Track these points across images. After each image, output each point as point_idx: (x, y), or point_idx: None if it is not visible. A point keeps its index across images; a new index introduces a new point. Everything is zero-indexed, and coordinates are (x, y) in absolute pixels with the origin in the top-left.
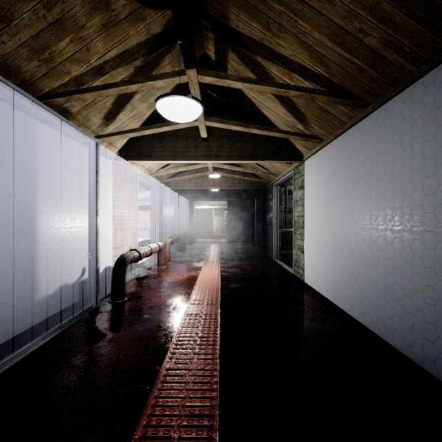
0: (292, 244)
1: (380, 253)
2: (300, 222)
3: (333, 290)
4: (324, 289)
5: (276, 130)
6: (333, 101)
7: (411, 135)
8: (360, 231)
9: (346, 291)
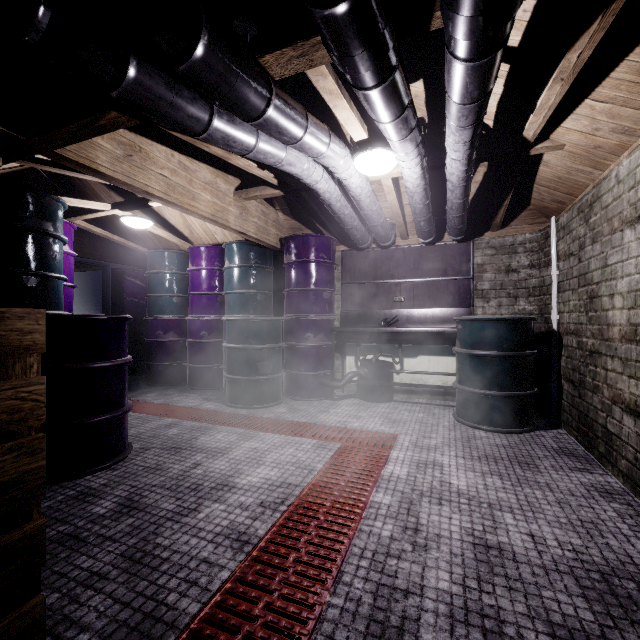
0: None
1: None
2: None
3: None
4: None
5: None
6: None
7: (97, 289)
8: None
9: None
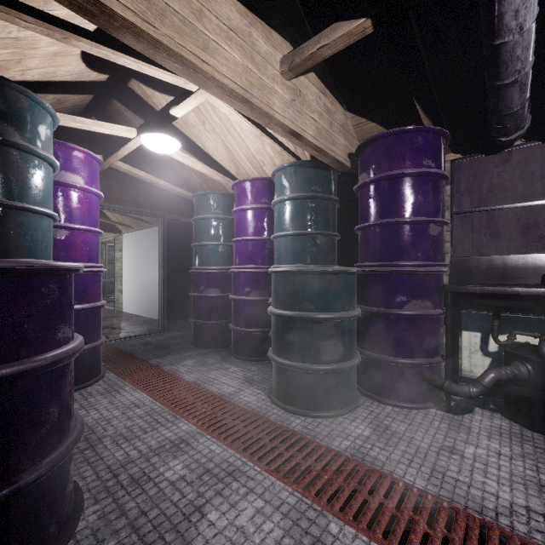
0: (111, 294)
1: (155, 285)
2: (120, 273)
3: (139, 308)
4: (135, 310)
5: (105, 219)
6: (136, 220)
7: None
8: (149, 277)
9: (144, 306)
